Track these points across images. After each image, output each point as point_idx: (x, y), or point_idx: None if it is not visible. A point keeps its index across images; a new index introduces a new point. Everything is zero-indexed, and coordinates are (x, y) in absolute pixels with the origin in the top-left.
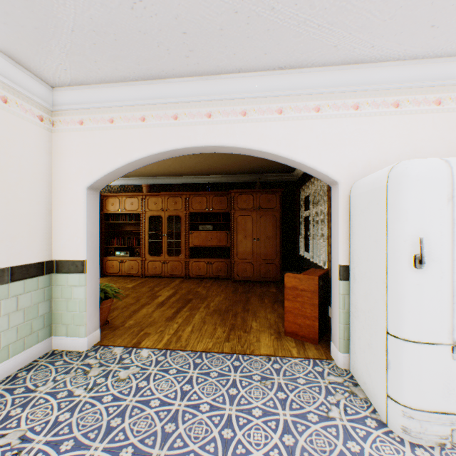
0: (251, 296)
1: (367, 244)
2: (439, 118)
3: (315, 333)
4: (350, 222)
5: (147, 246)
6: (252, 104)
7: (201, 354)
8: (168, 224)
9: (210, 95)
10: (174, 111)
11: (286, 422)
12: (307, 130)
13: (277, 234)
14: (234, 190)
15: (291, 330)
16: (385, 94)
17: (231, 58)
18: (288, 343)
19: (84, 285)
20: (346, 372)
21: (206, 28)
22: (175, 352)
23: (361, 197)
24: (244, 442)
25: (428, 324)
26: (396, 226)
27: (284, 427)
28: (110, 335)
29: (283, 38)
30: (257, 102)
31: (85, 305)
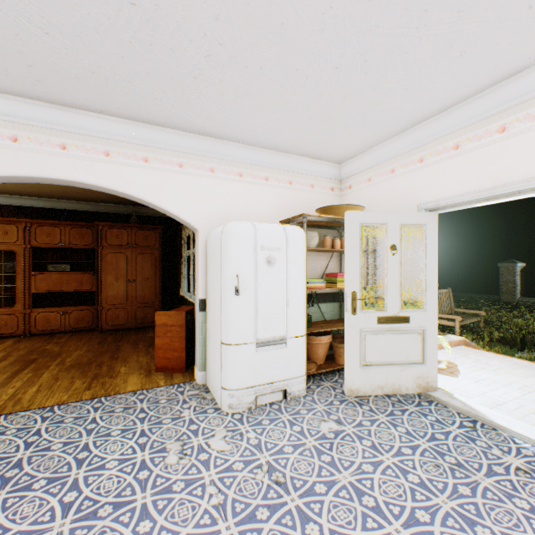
0: (124, 344)
1: (214, 281)
2: (267, 190)
3: (184, 363)
4: (207, 263)
5: None
6: (117, 146)
7: (53, 408)
8: None
9: (65, 126)
10: (13, 132)
11: (144, 430)
12: (172, 182)
13: (157, 275)
14: (103, 223)
15: (161, 365)
16: (233, 165)
17: (91, 101)
18: (158, 377)
19: None
20: (204, 386)
21: (59, 71)
22: (14, 414)
23: (212, 244)
24: (100, 454)
25: (243, 331)
26: (226, 267)
27: (141, 433)
28: None
29: (144, 103)
30: (122, 146)
31: None
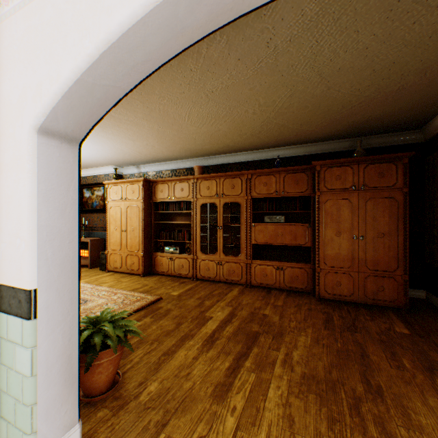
0: (366, 343)
1: None
2: None
3: None
4: None
5: (199, 242)
6: None
7: None
8: (224, 214)
9: None
10: None
11: None
12: None
13: (398, 230)
14: (320, 161)
15: None
16: None
17: None
18: None
19: (30, 345)
20: None
21: None
22: None
23: None
24: None
25: None
26: None
27: None
28: (102, 432)
29: None
30: None
31: (32, 389)
